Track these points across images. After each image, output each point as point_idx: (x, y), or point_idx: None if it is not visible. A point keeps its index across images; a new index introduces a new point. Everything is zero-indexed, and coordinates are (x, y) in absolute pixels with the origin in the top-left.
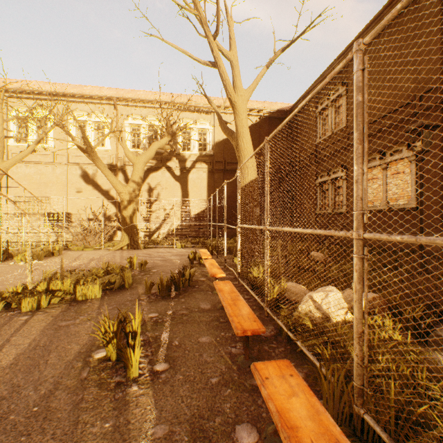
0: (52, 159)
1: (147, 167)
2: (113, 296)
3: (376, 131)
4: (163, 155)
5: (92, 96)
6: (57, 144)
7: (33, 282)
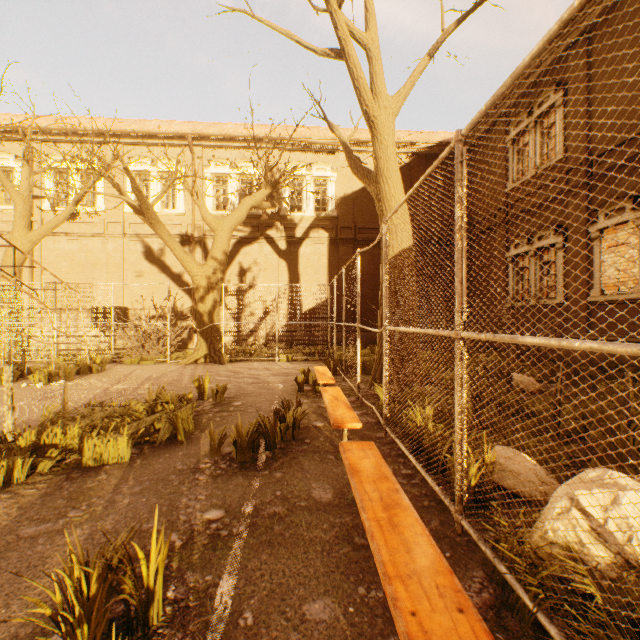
0: (103, 229)
1: (238, 238)
2: (151, 459)
3: (625, 161)
4: (261, 219)
5: (157, 134)
6: (108, 207)
7: (34, 423)
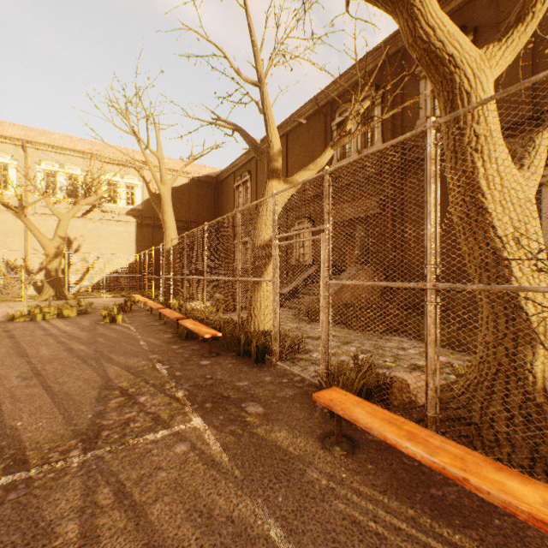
0: None
1: None
2: (85, 315)
3: None
4: (86, 206)
5: None
6: None
7: None
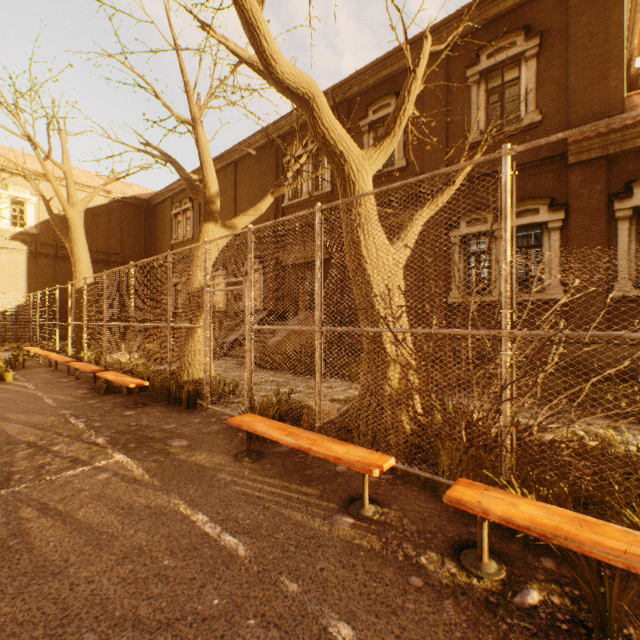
0: None
1: None
2: None
3: None
4: None
5: None
6: None
7: None
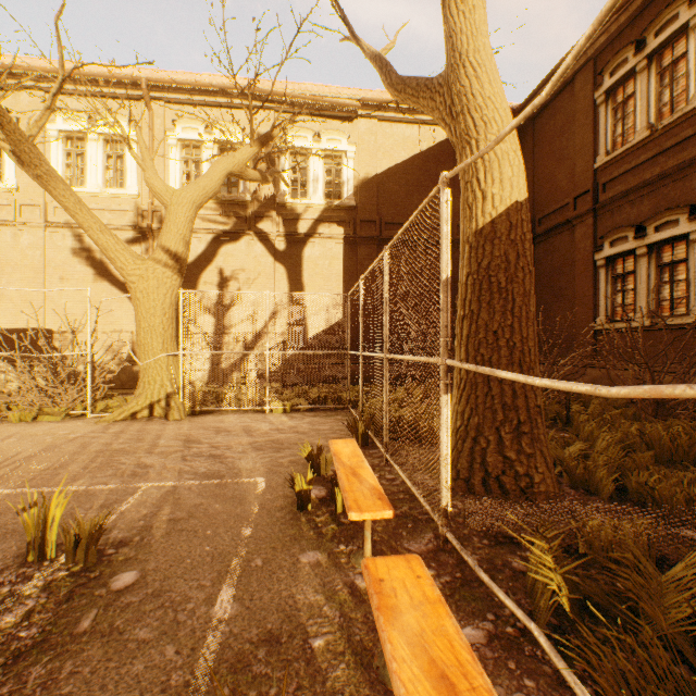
0: (13, 214)
1: (216, 233)
2: None
3: None
4: (250, 207)
5: (94, 76)
6: (22, 182)
7: None
